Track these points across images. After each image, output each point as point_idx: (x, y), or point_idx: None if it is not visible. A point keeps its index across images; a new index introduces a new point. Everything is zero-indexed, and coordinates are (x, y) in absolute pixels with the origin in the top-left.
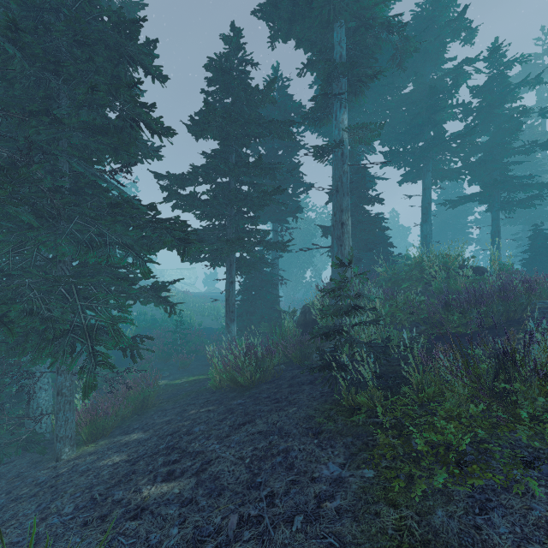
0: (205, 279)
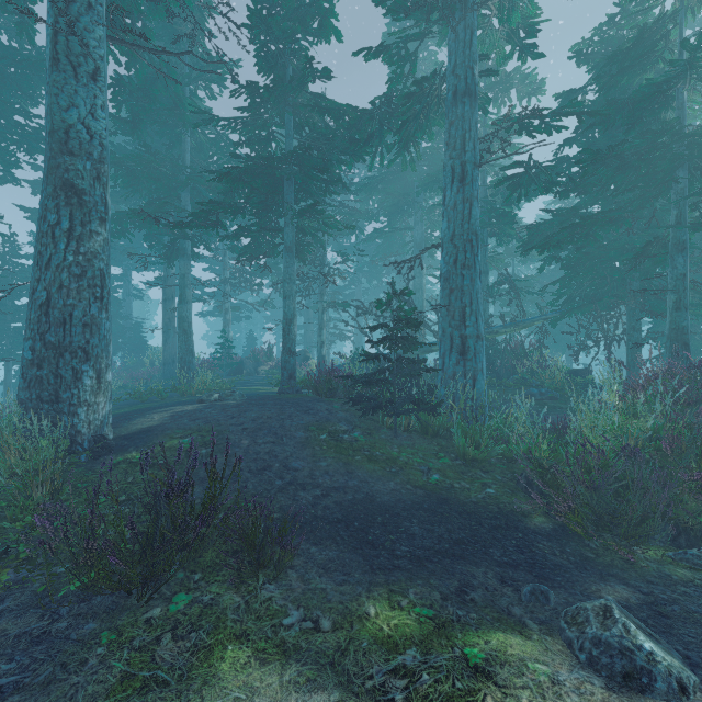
0: None
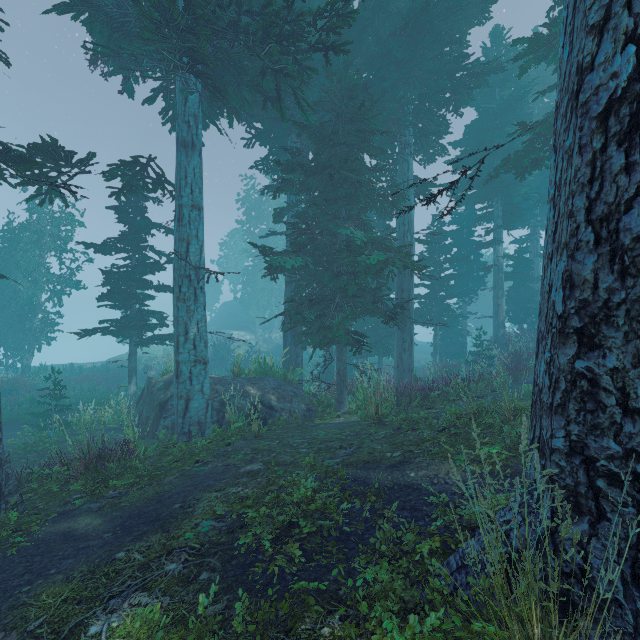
0: None
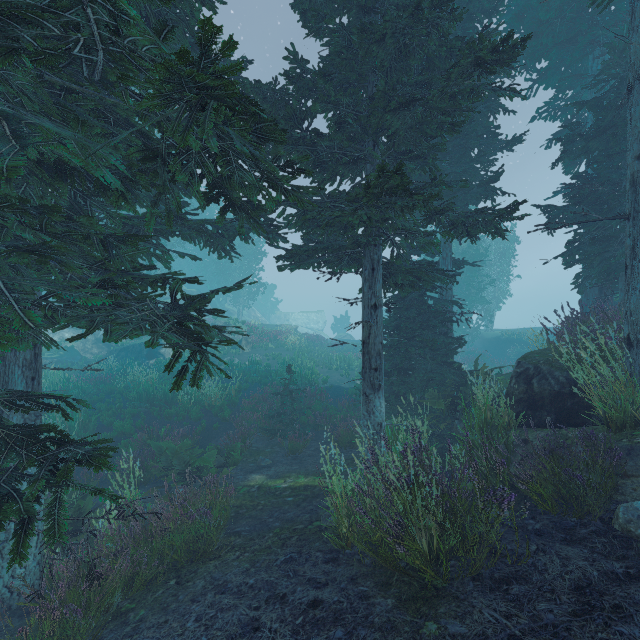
0: (335, 324)
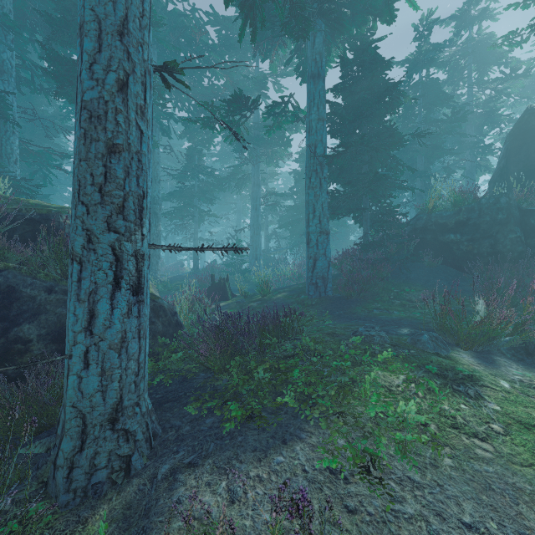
0: None
